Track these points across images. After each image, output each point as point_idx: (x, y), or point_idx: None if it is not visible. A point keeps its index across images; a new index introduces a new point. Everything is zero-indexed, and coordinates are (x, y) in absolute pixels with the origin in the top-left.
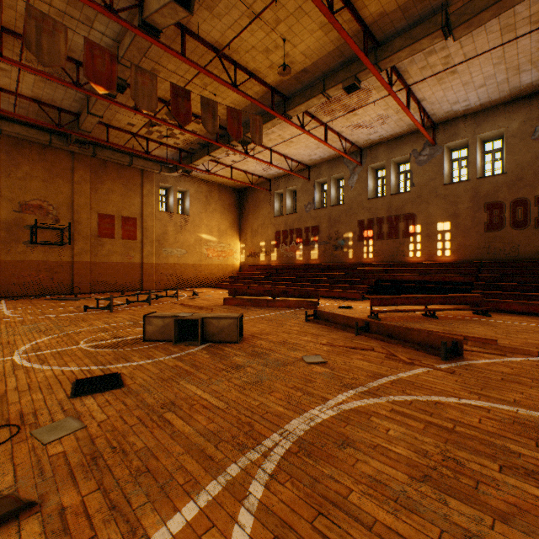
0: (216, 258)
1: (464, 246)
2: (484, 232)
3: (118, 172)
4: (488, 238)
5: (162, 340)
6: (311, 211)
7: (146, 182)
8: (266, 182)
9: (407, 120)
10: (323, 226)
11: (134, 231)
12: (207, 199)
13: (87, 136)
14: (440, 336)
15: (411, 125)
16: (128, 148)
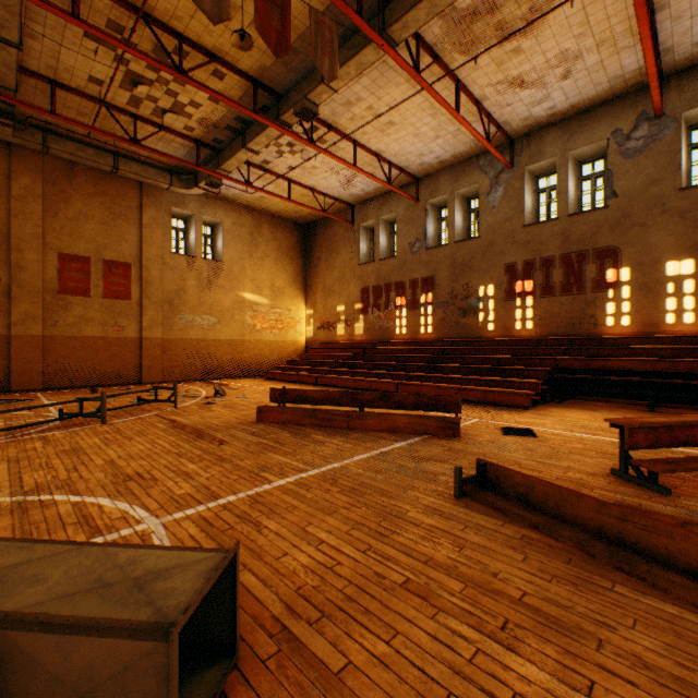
0: (267, 330)
1: None
2: None
3: (96, 184)
4: None
5: None
6: (420, 253)
7: (148, 204)
8: (347, 210)
9: (613, 65)
10: (442, 277)
11: (126, 284)
12: (253, 237)
13: (6, 97)
14: None
15: (617, 79)
16: (96, 129)
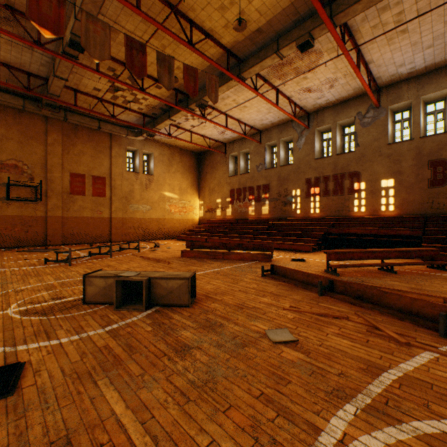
0: (177, 213)
1: (408, 201)
2: (428, 188)
3: (88, 135)
4: (431, 194)
5: (104, 302)
6: (262, 171)
7: (115, 145)
8: (222, 146)
9: (353, 83)
10: (273, 185)
11: (103, 189)
12: (170, 161)
13: (55, 100)
14: (429, 303)
15: (357, 88)
16: (95, 112)
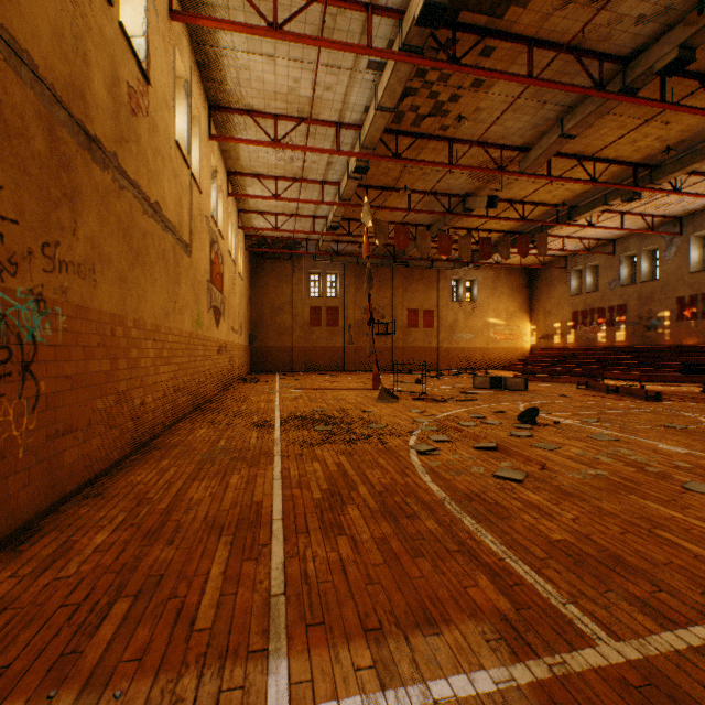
0: (503, 341)
1: None
2: None
3: (420, 274)
4: None
5: (481, 388)
6: (615, 289)
7: (441, 278)
8: (561, 259)
9: None
10: (631, 305)
11: (431, 320)
12: (494, 284)
13: (409, 259)
14: (651, 391)
15: None
16: (433, 260)
